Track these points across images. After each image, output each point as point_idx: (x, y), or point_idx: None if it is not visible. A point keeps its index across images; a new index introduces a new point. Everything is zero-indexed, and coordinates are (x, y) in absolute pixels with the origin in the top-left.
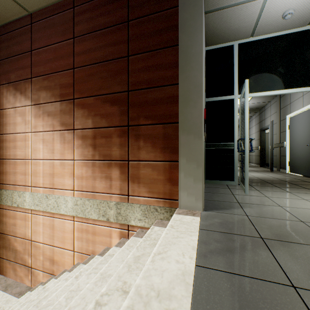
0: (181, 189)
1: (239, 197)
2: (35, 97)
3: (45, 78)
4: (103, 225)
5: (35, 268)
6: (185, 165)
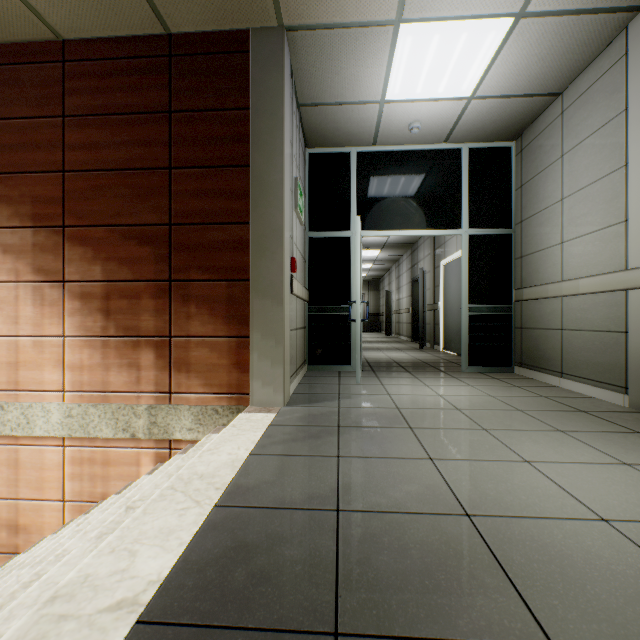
0: (254, 377)
1: (345, 387)
2: None
3: None
4: (125, 447)
5: None
6: (260, 342)
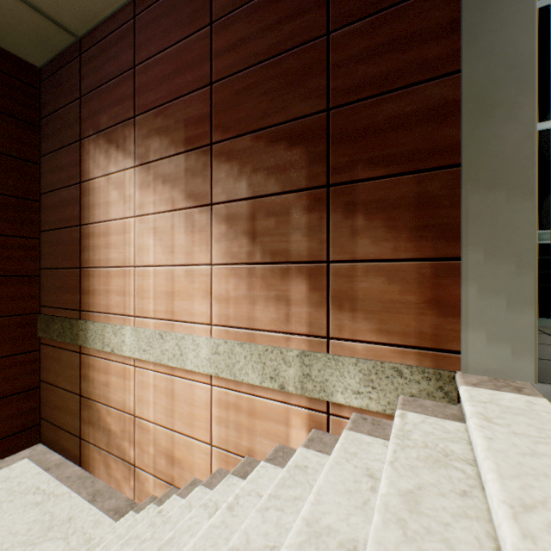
0: (468, 325)
1: None
2: (140, 150)
3: (158, 113)
4: (272, 399)
5: (141, 468)
6: (481, 266)
